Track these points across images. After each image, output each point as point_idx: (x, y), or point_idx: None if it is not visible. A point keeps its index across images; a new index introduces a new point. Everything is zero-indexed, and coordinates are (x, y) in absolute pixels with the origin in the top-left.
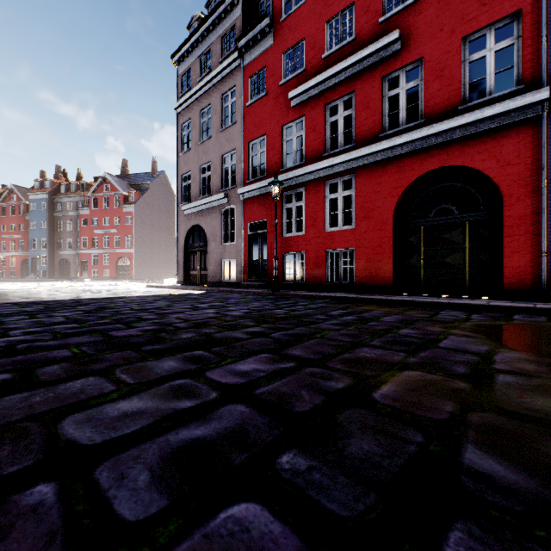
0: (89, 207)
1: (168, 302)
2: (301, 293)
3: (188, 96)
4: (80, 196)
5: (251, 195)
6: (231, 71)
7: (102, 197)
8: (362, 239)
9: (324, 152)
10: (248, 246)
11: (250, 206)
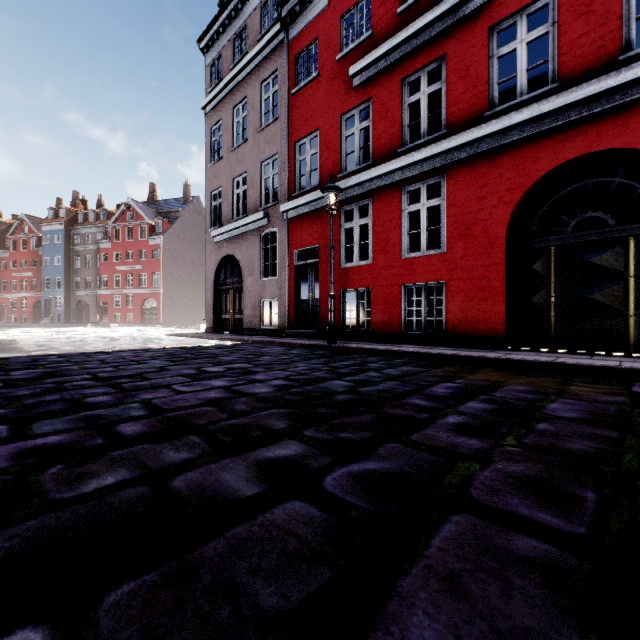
0: (111, 239)
1: (166, 362)
2: (369, 346)
3: (218, 90)
4: (100, 227)
5: (299, 213)
6: (272, 51)
7: (126, 227)
8: (458, 268)
9: (399, 147)
10: (294, 281)
11: (296, 227)
